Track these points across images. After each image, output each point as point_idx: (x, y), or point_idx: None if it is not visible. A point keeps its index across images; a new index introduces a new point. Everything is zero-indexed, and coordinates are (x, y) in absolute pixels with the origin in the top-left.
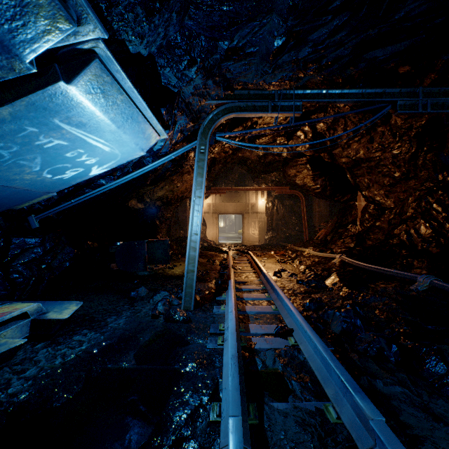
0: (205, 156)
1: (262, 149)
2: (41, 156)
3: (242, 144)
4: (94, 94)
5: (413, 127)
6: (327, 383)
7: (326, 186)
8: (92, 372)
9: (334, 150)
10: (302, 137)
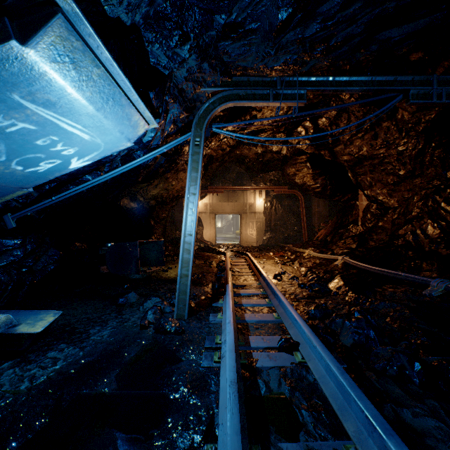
0: (201, 149)
1: (261, 147)
2: (4, 142)
3: (241, 136)
4: (61, 63)
5: (421, 121)
6: (345, 415)
7: (326, 186)
8: (63, 401)
9: (336, 147)
10: (303, 133)
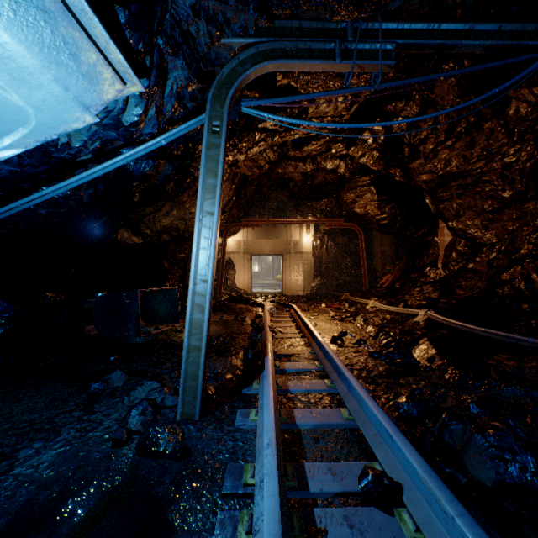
0: (221, 139)
1: (311, 163)
2: None
3: (287, 120)
4: None
5: None
6: None
7: (396, 216)
8: None
9: (413, 162)
10: (370, 140)
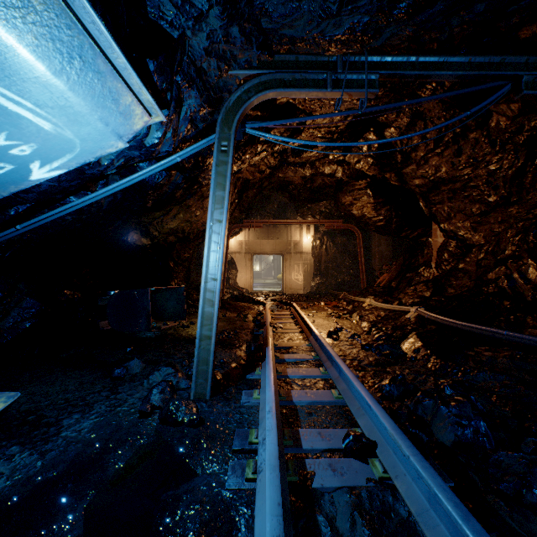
0: (229, 157)
1: (310, 168)
2: None
3: (286, 140)
4: None
5: (524, 129)
6: None
7: (391, 218)
8: None
9: (406, 168)
10: (365, 148)
